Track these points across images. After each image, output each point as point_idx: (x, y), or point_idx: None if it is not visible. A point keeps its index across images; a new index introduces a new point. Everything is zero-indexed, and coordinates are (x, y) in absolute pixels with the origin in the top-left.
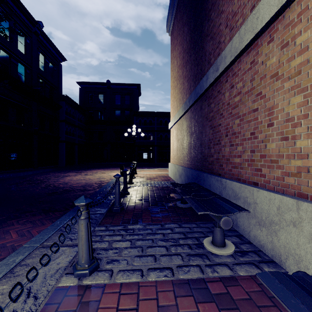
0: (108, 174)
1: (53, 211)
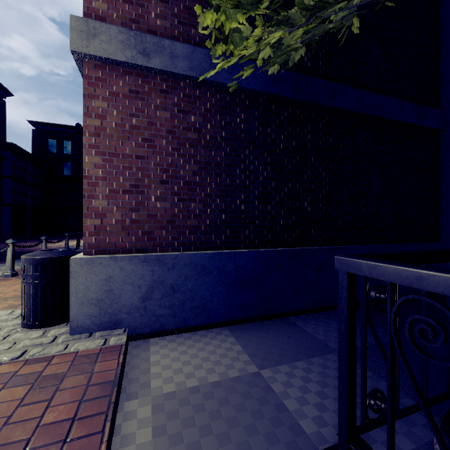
0: (72, 243)
1: (19, 259)
